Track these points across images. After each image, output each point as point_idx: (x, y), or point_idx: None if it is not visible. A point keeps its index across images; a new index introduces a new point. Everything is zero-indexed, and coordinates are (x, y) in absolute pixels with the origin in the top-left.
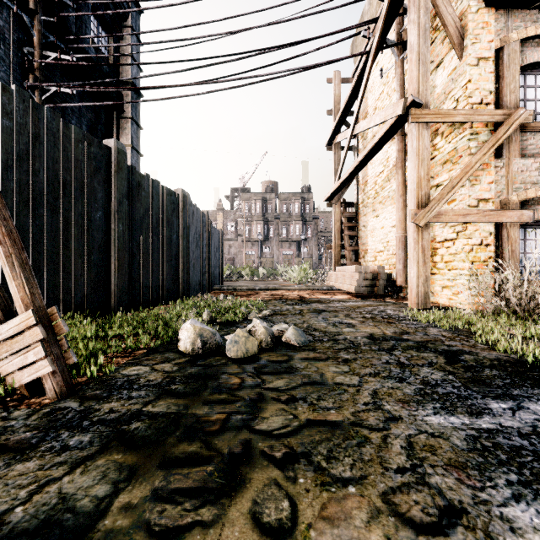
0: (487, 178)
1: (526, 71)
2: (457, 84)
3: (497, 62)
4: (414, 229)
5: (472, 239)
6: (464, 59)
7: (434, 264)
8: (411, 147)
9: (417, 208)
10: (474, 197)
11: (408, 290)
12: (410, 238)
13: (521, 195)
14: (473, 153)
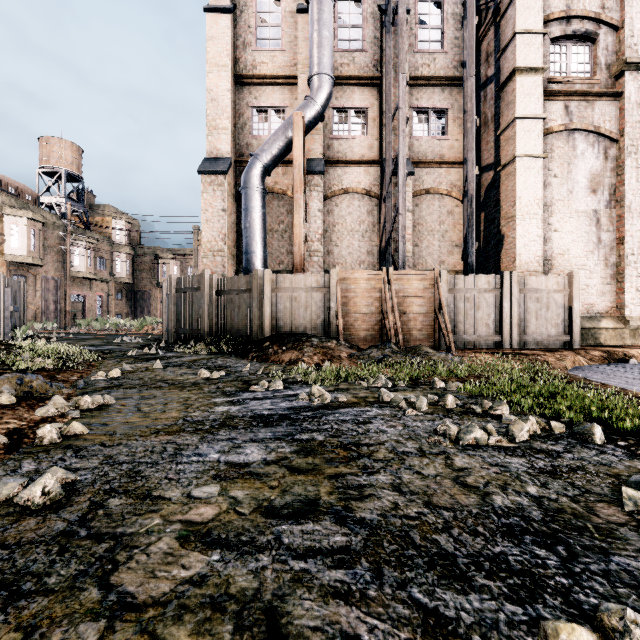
0: None
1: (13, 274)
2: None
3: (7, 272)
4: None
5: None
6: None
7: None
8: None
9: None
10: None
11: None
12: None
13: None
14: None
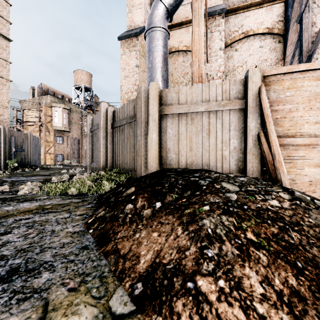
0: (52, 149)
1: (57, 136)
2: (49, 137)
3: (54, 135)
4: (44, 155)
5: (51, 156)
6: (50, 134)
7: (46, 159)
8: (43, 144)
9: (44, 152)
10: (51, 151)
11: (43, 162)
12: (43, 156)
13: (56, 151)
14: (51, 146)
